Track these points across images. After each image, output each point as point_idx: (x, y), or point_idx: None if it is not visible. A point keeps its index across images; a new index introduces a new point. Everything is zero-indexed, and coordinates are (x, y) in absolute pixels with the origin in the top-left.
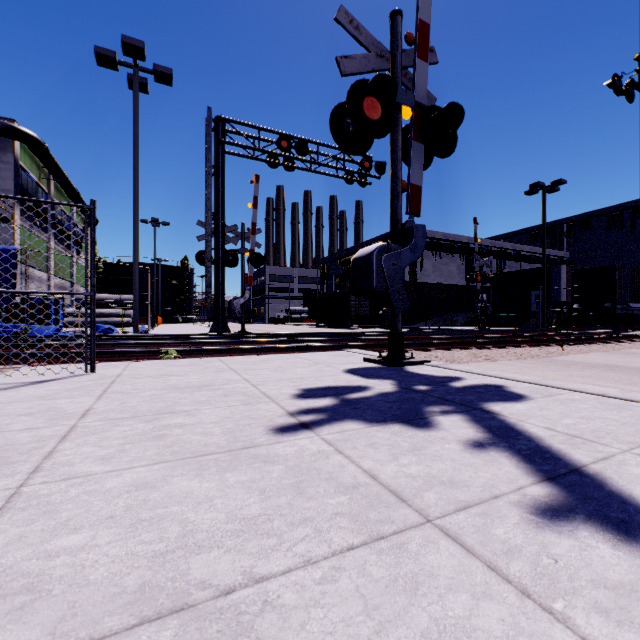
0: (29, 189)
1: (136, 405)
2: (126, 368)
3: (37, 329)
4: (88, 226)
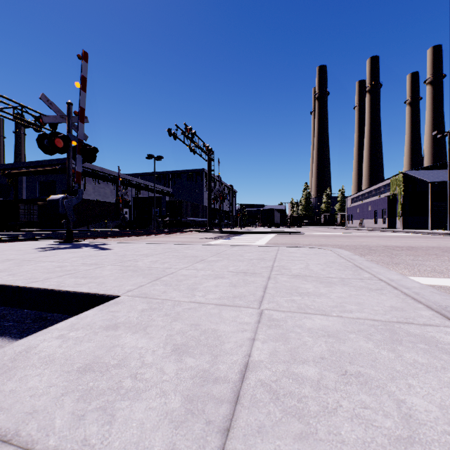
0: None
1: None
2: None
3: None
4: None
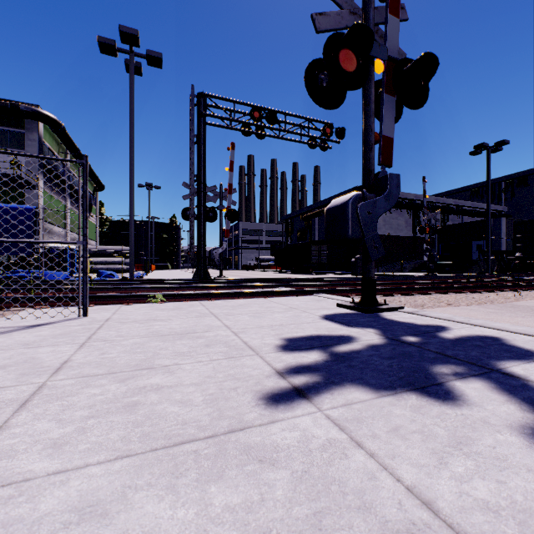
0: (50, 161)
1: (115, 357)
2: (116, 312)
3: (53, 274)
4: (97, 191)
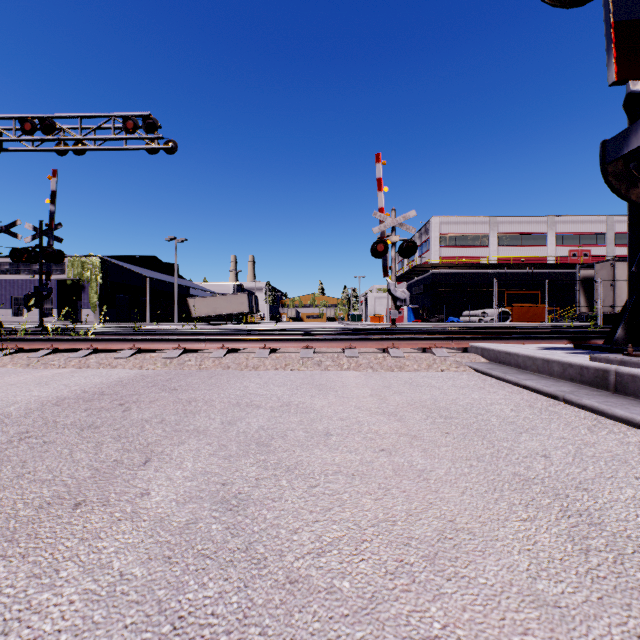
0: None
1: None
2: None
3: None
4: None
